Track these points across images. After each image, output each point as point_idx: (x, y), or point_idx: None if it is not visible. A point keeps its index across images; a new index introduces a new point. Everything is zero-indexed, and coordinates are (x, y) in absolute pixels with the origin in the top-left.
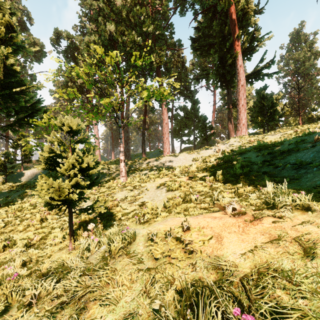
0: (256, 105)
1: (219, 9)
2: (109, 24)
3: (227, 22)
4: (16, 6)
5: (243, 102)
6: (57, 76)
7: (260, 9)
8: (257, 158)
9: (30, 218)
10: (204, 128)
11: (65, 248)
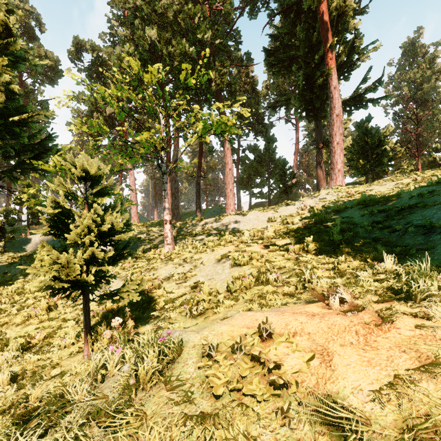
0: (356, 143)
1: (305, 7)
2: (150, 28)
3: (315, 27)
4: (21, 6)
5: (339, 139)
6: (74, 101)
7: (362, 8)
8: (362, 217)
9: (32, 305)
10: (283, 176)
11: (79, 354)
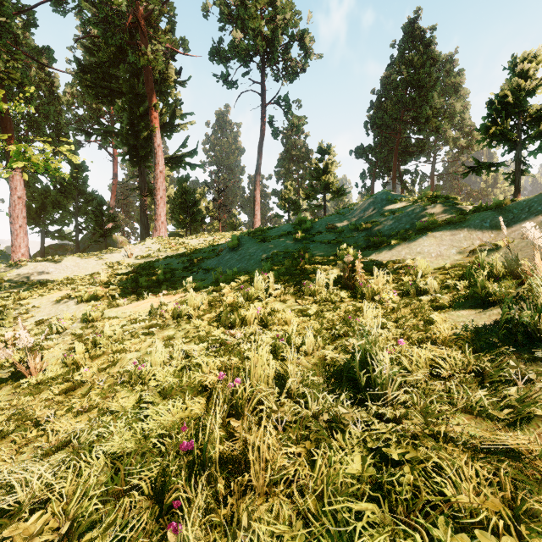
0: (178, 197)
1: (131, 59)
2: None
3: (140, 75)
4: None
5: (163, 194)
6: None
7: (182, 81)
8: (178, 265)
9: None
10: (100, 217)
11: None
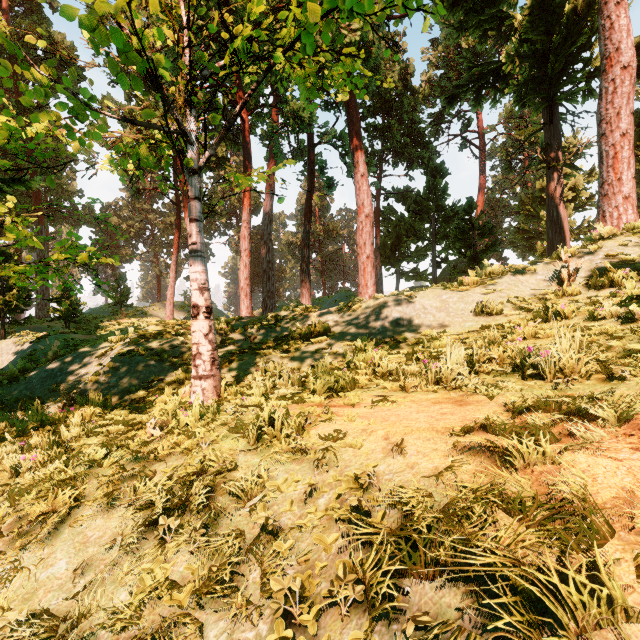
0: None
1: None
2: None
3: None
4: None
5: (627, 125)
6: None
7: None
8: None
9: None
10: (467, 232)
11: None
